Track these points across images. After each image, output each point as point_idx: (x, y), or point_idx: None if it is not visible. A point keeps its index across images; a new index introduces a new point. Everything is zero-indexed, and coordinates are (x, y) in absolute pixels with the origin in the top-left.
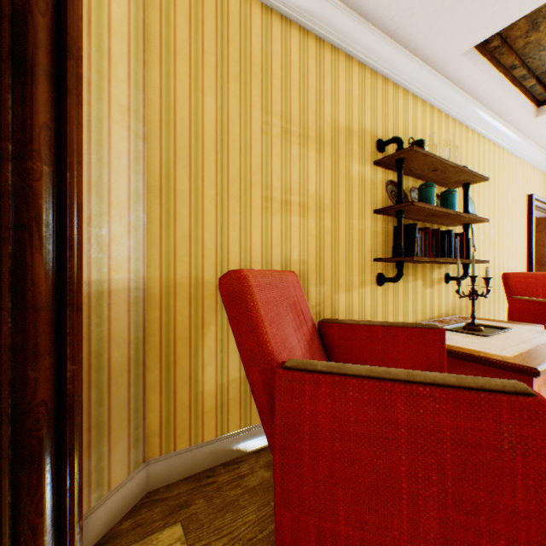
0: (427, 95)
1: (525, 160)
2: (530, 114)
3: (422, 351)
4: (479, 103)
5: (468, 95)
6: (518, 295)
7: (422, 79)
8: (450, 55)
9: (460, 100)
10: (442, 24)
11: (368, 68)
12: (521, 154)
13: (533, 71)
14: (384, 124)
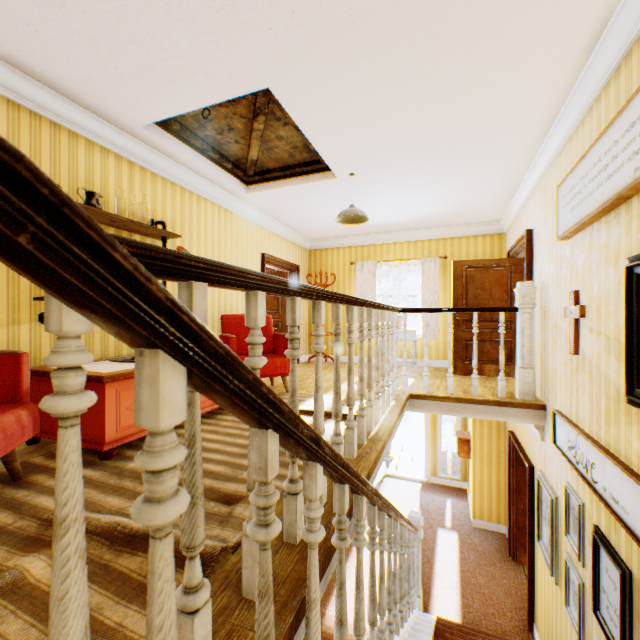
0: (122, 151)
1: (260, 225)
2: (242, 190)
3: (2, 373)
4: (192, 170)
5: (177, 161)
6: (228, 333)
7: (112, 136)
8: (132, 124)
9: (167, 163)
10: (102, 97)
11: (28, 109)
12: (253, 220)
13: (228, 157)
14: (55, 168)
